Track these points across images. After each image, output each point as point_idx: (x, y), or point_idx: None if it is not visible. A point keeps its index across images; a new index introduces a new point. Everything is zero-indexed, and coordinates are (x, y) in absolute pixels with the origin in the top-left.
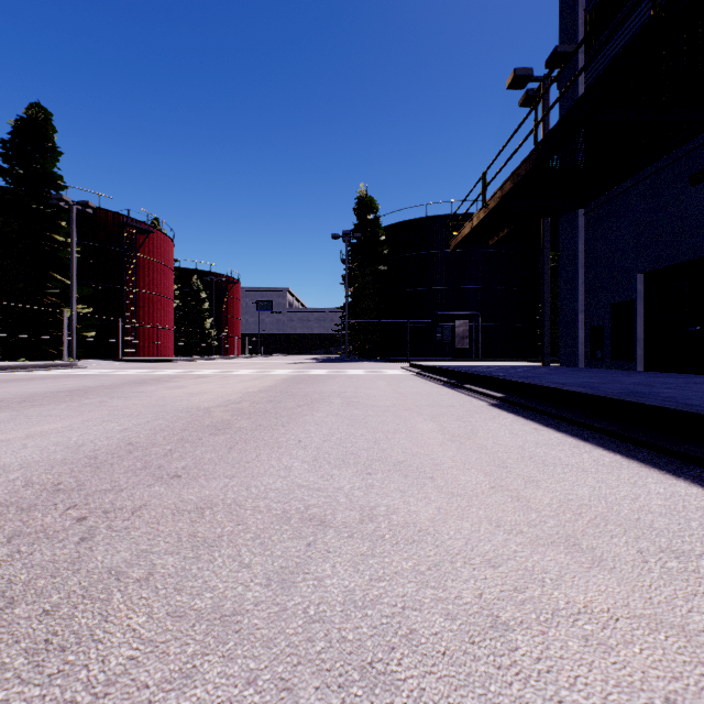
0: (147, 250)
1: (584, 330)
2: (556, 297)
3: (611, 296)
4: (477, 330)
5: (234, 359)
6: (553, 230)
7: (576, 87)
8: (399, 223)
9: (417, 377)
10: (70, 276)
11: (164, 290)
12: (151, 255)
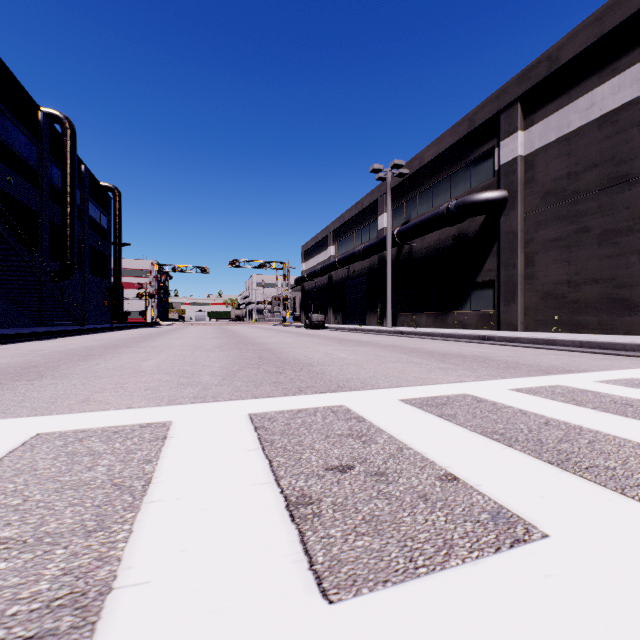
0: None
1: None
2: None
3: None
4: None
5: None
6: None
7: None
8: None
9: None
10: None
11: None
12: None
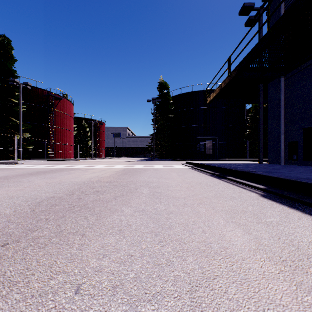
0: (60, 107)
1: (284, 144)
2: (253, 130)
3: (303, 124)
4: (216, 145)
5: (101, 159)
6: (264, 91)
7: (280, 10)
8: (179, 95)
9: (192, 170)
10: (19, 119)
11: (68, 127)
12: (61, 110)
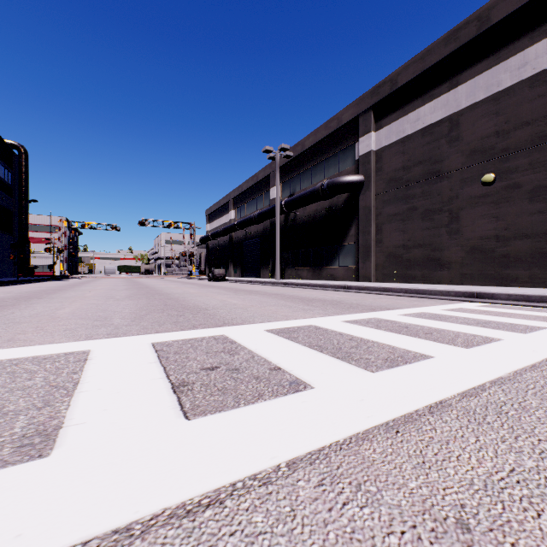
0: None
1: None
2: None
3: None
4: None
5: None
6: None
7: None
8: None
9: None
10: None
11: None
12: None
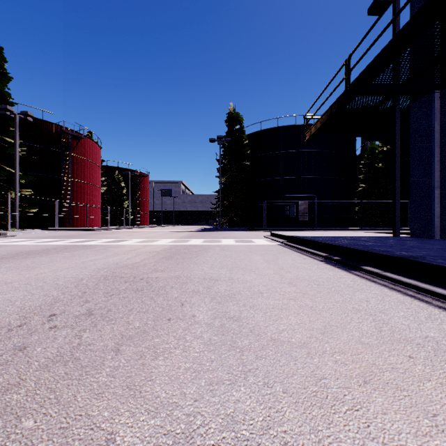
0: (80, 151)
1: (440, 204)
2: (369, 184)
3: None
4: (314, 208)
5: (142, 228)
6: (401, 118)
7: None
8: (258, 132)
9: (287, 249)
10: (15, 167)
11: (92, 180)
12: (82, 155)
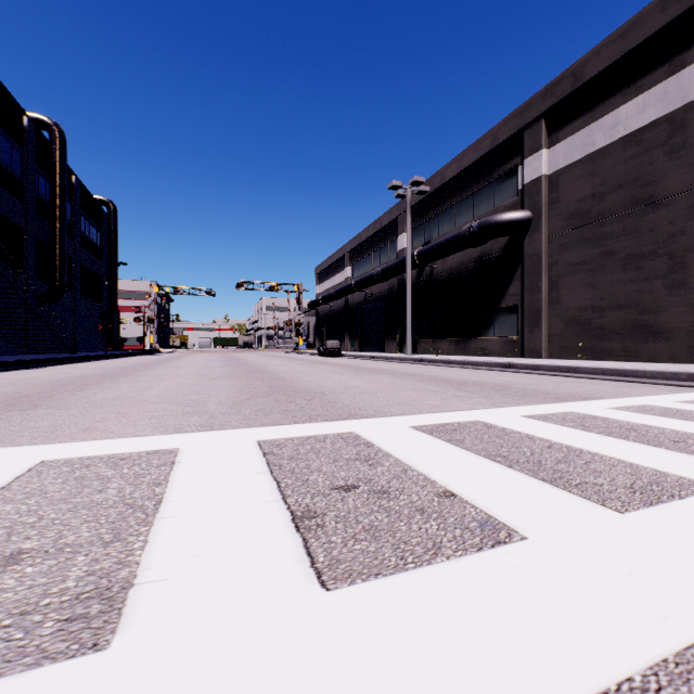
0: None
1: None
2: None
3: None
4: None
5: None
6: None
7: None
8: None
9: None
10: None
11: None
12: None
